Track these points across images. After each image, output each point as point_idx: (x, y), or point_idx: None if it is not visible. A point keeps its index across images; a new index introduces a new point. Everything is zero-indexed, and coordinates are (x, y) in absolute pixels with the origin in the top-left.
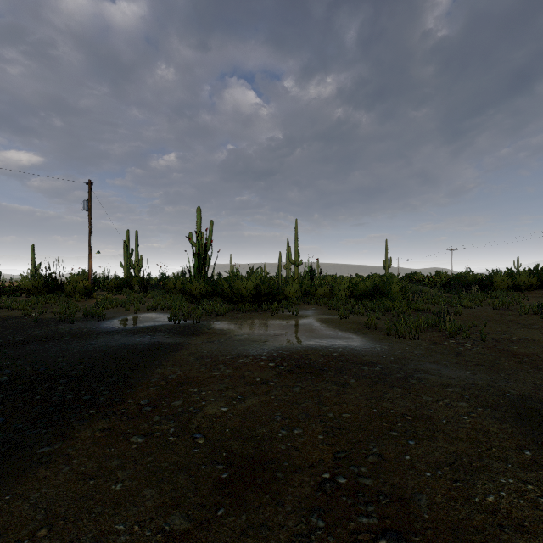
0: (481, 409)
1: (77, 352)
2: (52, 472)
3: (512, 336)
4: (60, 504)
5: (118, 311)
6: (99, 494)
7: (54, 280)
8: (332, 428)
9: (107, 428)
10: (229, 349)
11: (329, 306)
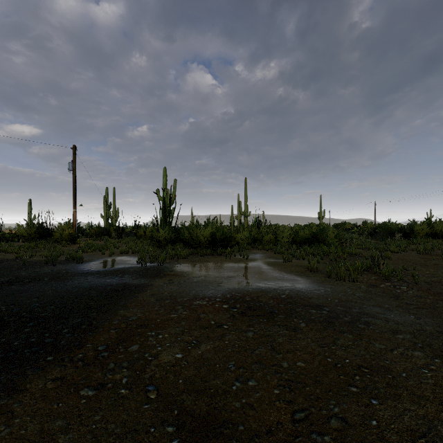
0: (439, 360)
1: (52, 293)
2: None
3: (442, 279)
4: None
5: (96, 255)
6: None
7: (45, 228)
8: (287, 380)
9: (60, 377)
10: (187, 291)
11: (274, 251)
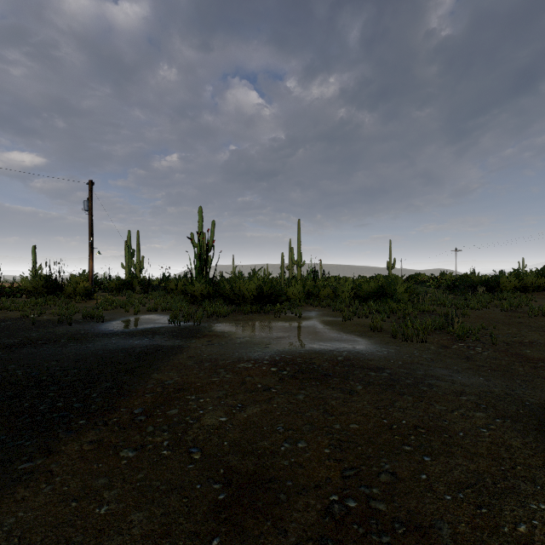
0: (500, 420)
1: (72, 355)
2: (31, 492)
3: (524, 339)
4: (37, 531)
5: (118, 313)
6: (81, 519)
7: (54, 281)
8: (339, 441)
9: (96, 440)
10: (230, 353)
11: (333, 308)
